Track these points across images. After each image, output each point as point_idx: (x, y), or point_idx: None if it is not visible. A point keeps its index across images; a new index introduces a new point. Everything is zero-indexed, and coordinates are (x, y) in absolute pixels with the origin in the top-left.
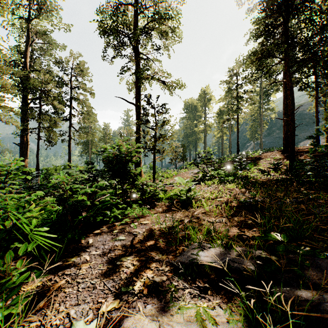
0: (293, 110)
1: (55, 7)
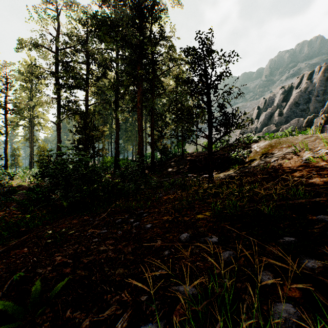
0: None
1: None
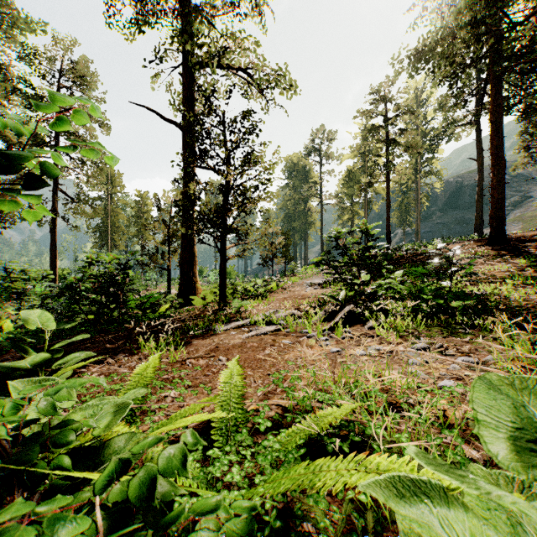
0: None
1: None
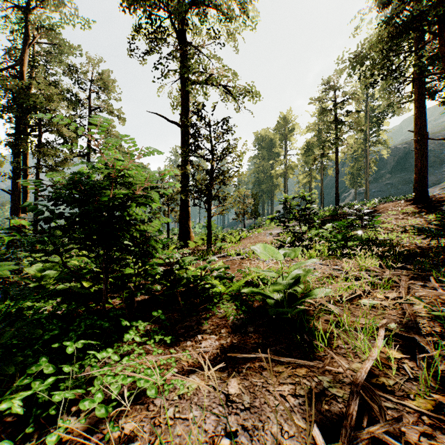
0: None
1: None
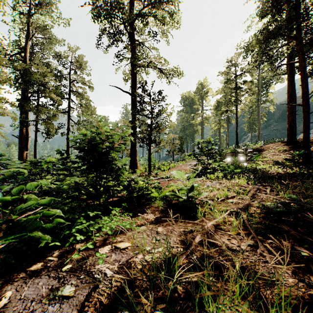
0: (308, 94)
1: (54, 1)
